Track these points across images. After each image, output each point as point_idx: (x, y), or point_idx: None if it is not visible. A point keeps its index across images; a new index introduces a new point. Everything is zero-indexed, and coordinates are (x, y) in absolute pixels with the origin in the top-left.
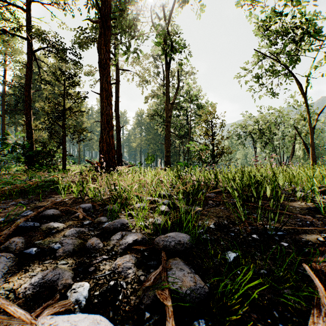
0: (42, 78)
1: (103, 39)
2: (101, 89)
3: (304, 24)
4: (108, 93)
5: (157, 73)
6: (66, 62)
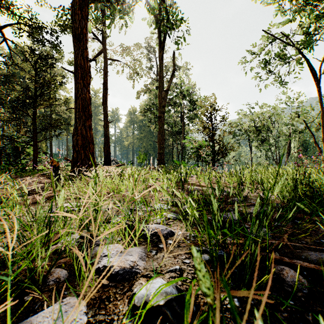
0: (26, 70)
1: (78, 2)
2: (76, 67)
3: (320, 1)
4: (84, 72)
5: (150, 67)
6: (43, 45)
